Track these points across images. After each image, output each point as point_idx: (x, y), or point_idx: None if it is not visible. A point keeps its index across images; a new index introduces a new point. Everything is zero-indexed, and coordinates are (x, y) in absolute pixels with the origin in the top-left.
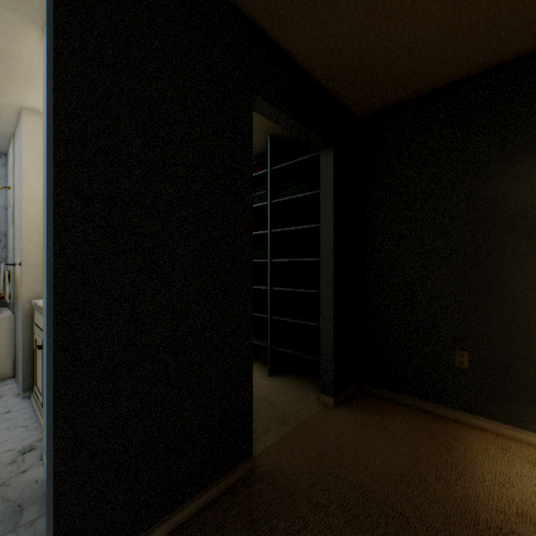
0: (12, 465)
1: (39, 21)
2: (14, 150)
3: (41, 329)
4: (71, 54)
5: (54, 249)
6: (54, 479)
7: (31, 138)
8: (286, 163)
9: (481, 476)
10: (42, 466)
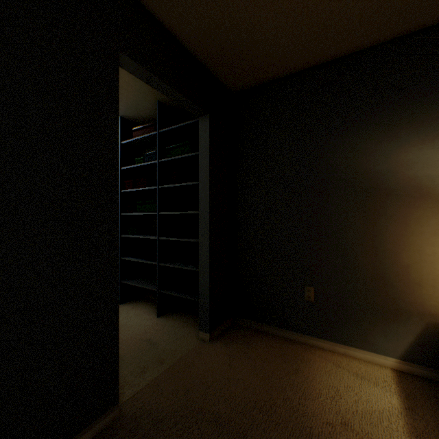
0: None
1: None
2: None
3: None
4: None
5: None
6: None
7: None
8: (172, 127)
9: (319, 392)
10: None
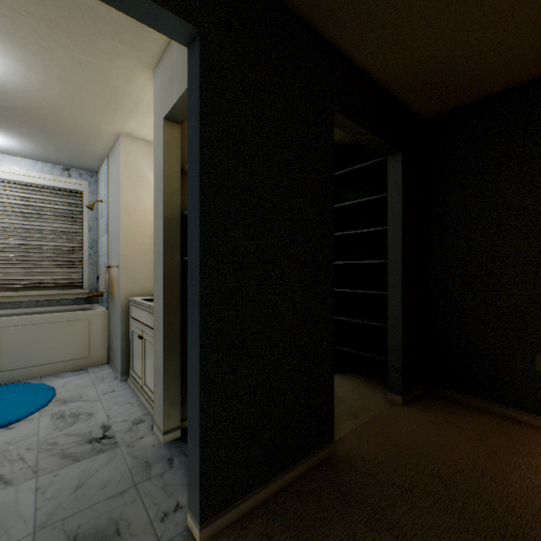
0: (131, 432)
1: (153, 65)
2: (108, 169)
3: (140, 322)
4: (209, 100)
5: (199, 255)
6: (200, 434)
7: (127, 159)
8: (349, 169)
9: None
10: (154, 435)
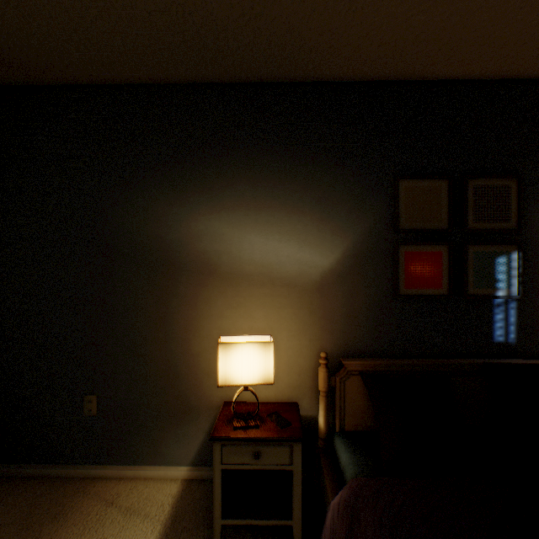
0: None
1: None
2: None
3: None
4: None
5: None
6: None
7: None
8: None
9: None
10: None
